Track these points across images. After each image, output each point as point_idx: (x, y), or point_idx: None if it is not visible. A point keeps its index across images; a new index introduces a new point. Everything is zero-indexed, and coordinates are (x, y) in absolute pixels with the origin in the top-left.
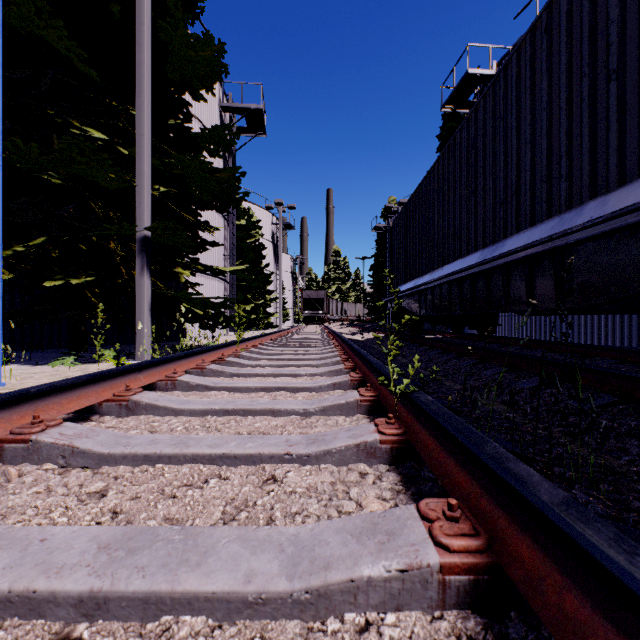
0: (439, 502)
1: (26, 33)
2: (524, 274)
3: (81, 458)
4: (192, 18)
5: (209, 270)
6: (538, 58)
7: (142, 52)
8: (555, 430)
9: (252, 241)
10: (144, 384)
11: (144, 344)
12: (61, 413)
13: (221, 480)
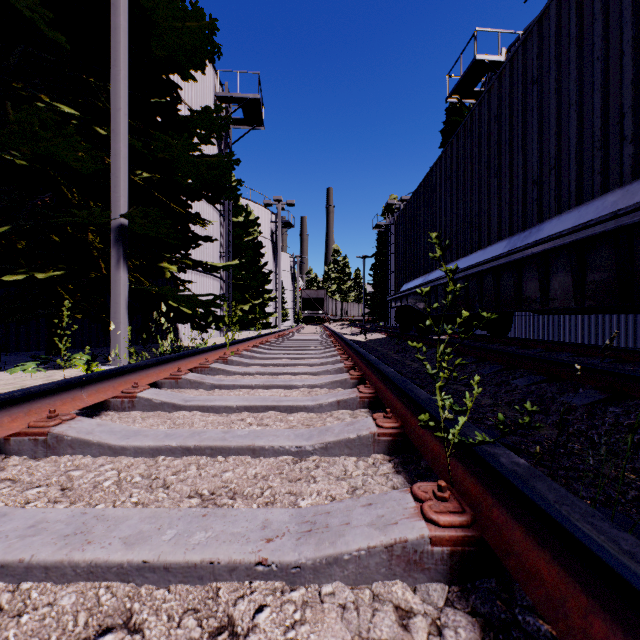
0: None
1: None
2: (570, 263)
3: None
4: None
5: (200, 266)
6: None
7: (118, 15)
8: None
9: (250, 239)
10: (86, 405)
11: (120, 347)
12: None
13: (124, 637)
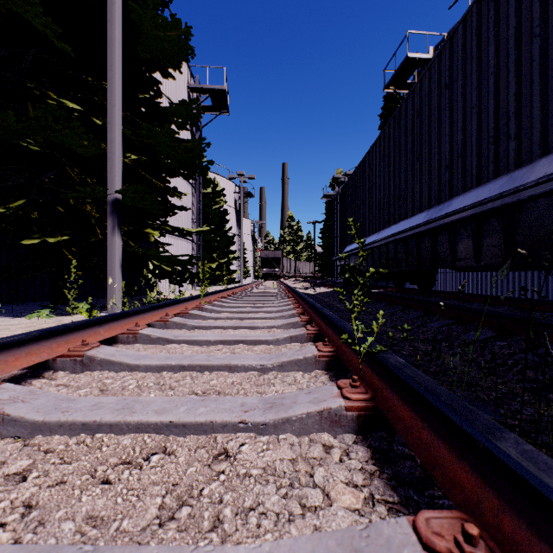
0: (443, 518)
1: (6, 11)
2: (471, 231)
3: (12, 427)
4: (162, 6)
5: (177, 231)
6: (485, 26)
7: (113, 29)
8: (516, 386)
9: (217, 207)
10: (104, 338)
11: (115, 298)
12: (5, 372)
13: (165, 456)
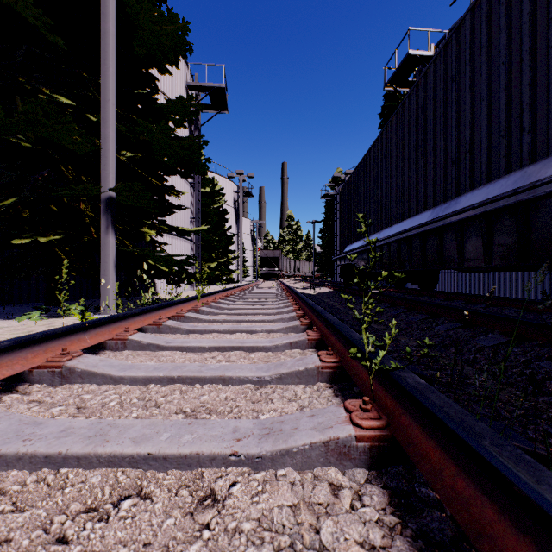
0: None
1: None
2: (481, 230)
3: None
4: (159, 1)
5: (175, 230)
6: (495, 13)
7: (107, 22)
8: (539, 400)
9: (216, 207)
10: (89, 345)
11: (109, 299)
12: None
13: (139, 501)
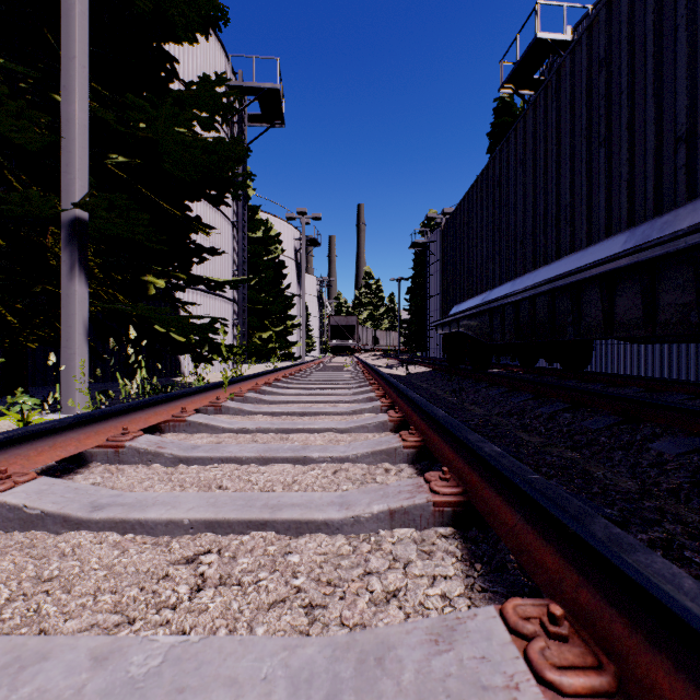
0: None
1: None
2: None
3: None
4: None
5: (202, 283)
6: None
7: None
8: None
9: (271, 258)
10: None
11: (74, 388)
12: None
13: None
